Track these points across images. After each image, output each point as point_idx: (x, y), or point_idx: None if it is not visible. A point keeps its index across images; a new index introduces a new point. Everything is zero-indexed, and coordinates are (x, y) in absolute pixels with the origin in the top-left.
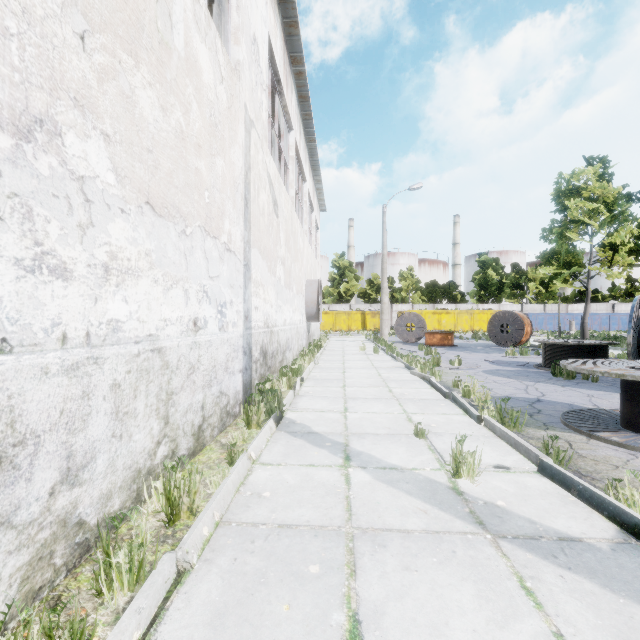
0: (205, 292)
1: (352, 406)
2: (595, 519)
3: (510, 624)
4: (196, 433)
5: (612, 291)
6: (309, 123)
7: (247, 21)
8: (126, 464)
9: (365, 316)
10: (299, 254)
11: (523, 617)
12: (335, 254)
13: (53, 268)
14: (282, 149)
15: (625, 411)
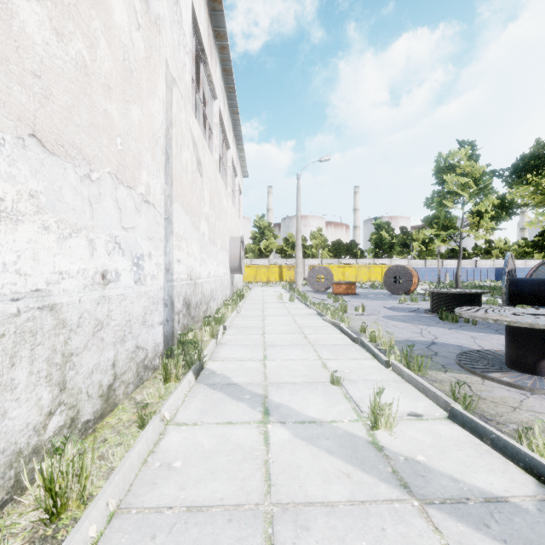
0: (117, 243)
1: (271, 354)
2: (512, 471)
3: None
4: (105, 394)
5: (475, 250)
6: (232, 96)
7: None
8: None
9: (282, 269)
10: (223, 213)
11: None
12: (256, 216)
13: None
14: (207, 115)
15: (511, 353)
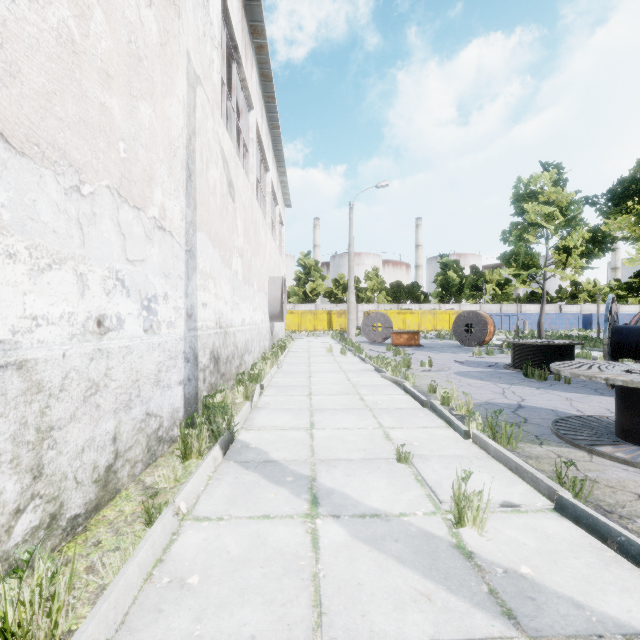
0: (119, 280)
1: (319, 420)
2: None
3: None
4: (102, 478)
5: (559, 293)
6: (272, 107)
7: None
8: None
9: (331, 316)
10: (261, 248)
11: None
12: (301, 253)
13: None
14: (240, 127)
15: (623, 421)
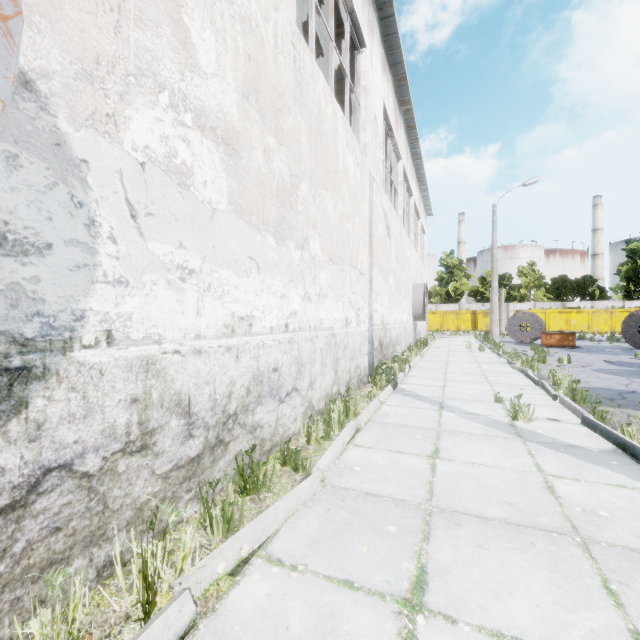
0: (350, 302)
1: (450, 385)
2: (602, 443)
3: (513, 458)
4: (347, 386)
5: None
6: (415, 145)
7: (370, 110)
8: (324, 388)
9: (476, 316)
10: (406, 262)
11: (521, 458)
12: (443, 253)
13: (308, 298)
14: (392, 180)
15: None
